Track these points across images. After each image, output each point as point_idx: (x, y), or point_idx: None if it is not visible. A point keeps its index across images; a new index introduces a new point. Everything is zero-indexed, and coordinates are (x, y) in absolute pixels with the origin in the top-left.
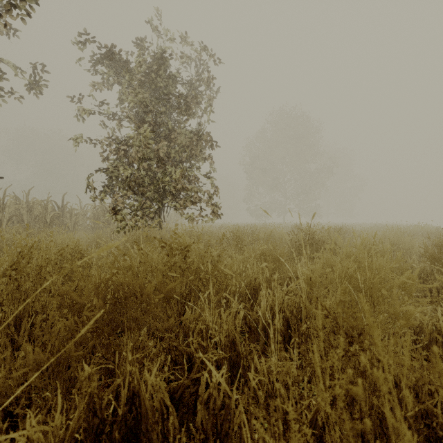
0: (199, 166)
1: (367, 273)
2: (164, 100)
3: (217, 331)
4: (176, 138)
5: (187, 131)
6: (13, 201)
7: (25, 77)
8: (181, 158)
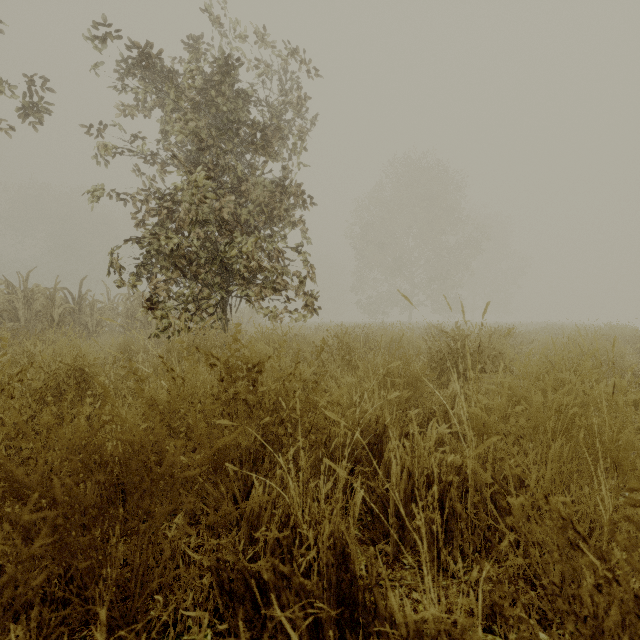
0: (284, 235)
1: (606, 418)
2: (230, 131)
3: (312, 540)
4: (249, 191)
5: (267, 181)
6: (2, 289)
7: (16, 97)
8: (258, 222)
